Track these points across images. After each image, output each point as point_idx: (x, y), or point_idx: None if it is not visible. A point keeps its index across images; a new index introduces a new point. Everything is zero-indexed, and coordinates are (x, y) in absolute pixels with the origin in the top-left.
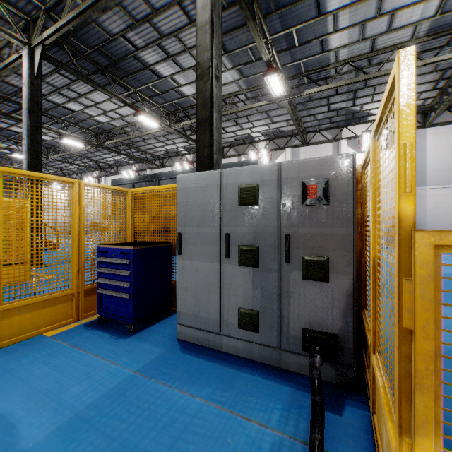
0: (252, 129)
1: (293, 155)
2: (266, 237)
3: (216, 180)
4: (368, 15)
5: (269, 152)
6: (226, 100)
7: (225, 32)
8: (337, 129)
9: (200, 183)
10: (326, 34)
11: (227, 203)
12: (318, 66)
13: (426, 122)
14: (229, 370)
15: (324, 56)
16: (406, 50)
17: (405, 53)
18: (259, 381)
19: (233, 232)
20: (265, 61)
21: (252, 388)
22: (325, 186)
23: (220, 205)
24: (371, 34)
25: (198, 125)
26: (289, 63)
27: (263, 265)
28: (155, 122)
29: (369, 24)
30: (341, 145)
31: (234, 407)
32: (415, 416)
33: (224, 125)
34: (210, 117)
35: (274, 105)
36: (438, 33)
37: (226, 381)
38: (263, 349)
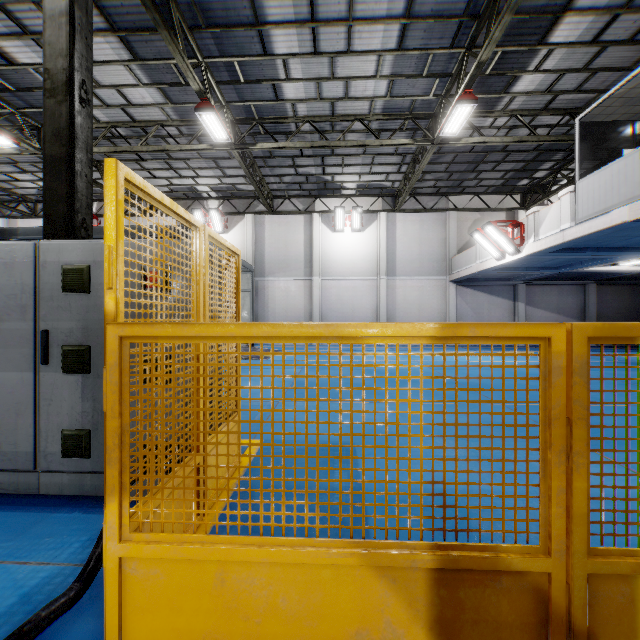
0: (196, 180)
1: (256, 225)
2: (100, 334)
3: (30, 255)
4: (322, 73)
5: (224, 216)
6: (147, 129)
7: (131, 30)
8: (309, 199)
9: (5, 258)
10: (278, 79)
11: (46, 288)
12: (275, 115)
13: (396, 207)
14: (36, 515)
15: (280, 106)
16: (110, 161)
17: (109, 163)
18: (75, 518)
19: (55, 327)
20: (195, 91)
21: (58, 528)
22: (166, 273)
23: (37, 291)
24: (329, 96)
25: (48, 165)
26: (236, 102)
27: (95, 371)
28: (4, 137)
29: (324, 83)
30: (314, 220)
31: (13, 556)
32: (107, 487)
33: (150, 166)
34: (67, 157)
35: (224, 152)
36: (392, 115)
37: (20, 529)
38: (97, 478)
